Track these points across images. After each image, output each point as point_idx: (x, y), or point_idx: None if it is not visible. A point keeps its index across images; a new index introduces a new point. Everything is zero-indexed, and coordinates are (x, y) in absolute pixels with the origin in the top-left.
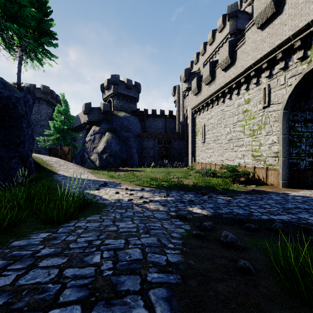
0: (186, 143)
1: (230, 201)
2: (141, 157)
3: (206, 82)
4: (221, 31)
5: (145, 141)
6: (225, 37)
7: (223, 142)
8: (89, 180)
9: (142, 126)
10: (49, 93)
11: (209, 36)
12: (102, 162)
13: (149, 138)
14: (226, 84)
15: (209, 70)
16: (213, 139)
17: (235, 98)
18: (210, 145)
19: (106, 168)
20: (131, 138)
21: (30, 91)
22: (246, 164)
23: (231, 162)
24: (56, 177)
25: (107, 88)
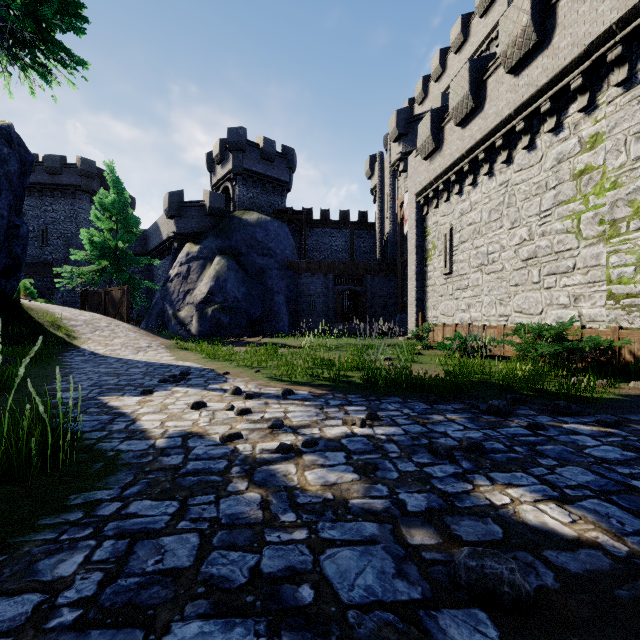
0: (400, 281)
1: (636, 448)
2: (295, 314)
3: (458, 116)
4: (486, 13)
5: (306, 277)
6: (497, 25)
7: (507, 266)
8: (150, 364)
9: (299, 246)
10: (96, 176)
11: (454, 32)
12: (204, 324)
13: (315, 271)
14: (521, 107)
15: (468, 81)
16: (478, 263)
17: (547, 143)
18: (466, 279)
19: (214, 339)
20: (273, 271)
21: (9, 138)
22: (587, 320)
23: (534, 319)
24: (70, 356)
25: (221, 161)
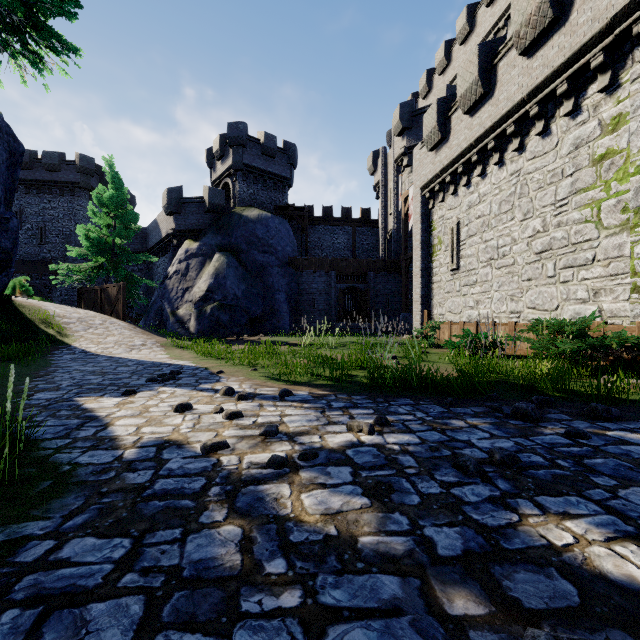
0: (404, 278)
1: None
2: (296, 312)
3: (466, 104)
4: (493, 2)
5: (308, 274)
6: (504, 13)
7: (518, 260)
8: (141, 362)
9: (300, 244)
10: (95, 174)
11: (459, 23)
12: (203, 322)
13: (317, 269)
14: (534, 90)
15: (478, 65)
16: (487, 257)
17: (563, 127)
18: (474, 274)
19: (213, 337)
20: (274, 268)
21: None
22: (608, 316)
23: (548, 315)
24: (59, 355)
25: (221, 156)
